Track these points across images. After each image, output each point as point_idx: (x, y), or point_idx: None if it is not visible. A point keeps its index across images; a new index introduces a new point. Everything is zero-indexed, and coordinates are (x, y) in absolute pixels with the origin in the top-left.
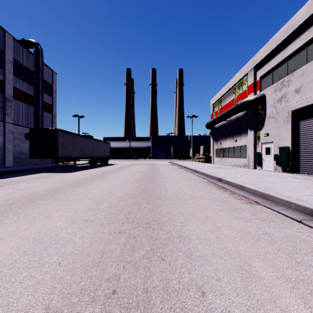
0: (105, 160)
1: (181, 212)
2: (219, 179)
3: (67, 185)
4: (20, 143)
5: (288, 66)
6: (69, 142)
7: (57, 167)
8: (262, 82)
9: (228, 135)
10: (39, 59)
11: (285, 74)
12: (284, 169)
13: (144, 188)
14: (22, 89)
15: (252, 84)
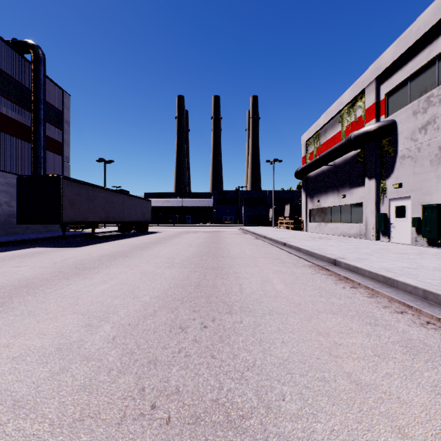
0: (143, 226)
1: (283, 362)
2: (333, 260)
3: (58, 272)
4: (10, 199)
5: (440, 71)
6: (82, 198)
7: (67, 237)
8: (390, 102)
9: (331, 187)
10: (40, 70)
11: (433, 85)
12: (432, 241)
13: (198, 280)
14: (12, 116)
15: (373, 106)
